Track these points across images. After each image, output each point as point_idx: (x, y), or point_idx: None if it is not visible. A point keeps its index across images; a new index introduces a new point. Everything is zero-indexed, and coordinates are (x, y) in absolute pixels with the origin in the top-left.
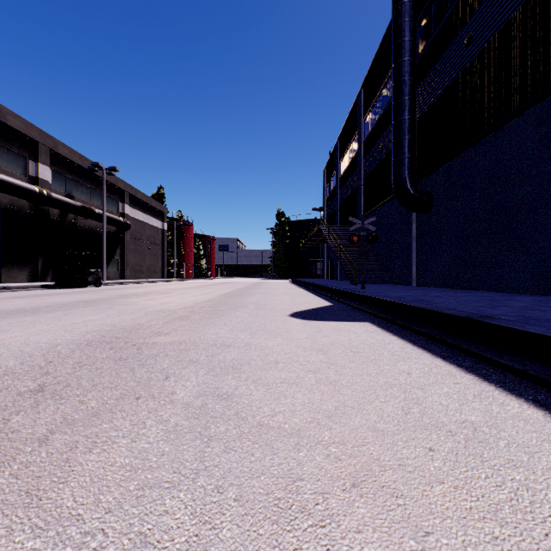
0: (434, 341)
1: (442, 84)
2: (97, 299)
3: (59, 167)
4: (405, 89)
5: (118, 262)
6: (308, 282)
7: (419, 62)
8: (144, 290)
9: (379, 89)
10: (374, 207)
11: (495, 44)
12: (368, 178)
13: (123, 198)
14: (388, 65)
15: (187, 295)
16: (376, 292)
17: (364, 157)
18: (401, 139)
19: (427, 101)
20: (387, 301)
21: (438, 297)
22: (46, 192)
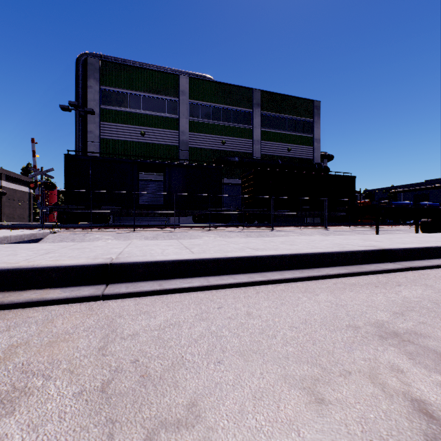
0: None
1: None
2: None
3: None
4: None
5: None
6: None
7: None
8: None
9: None
10: None
11: None
12: None
13: (1, 177)
14: None
15: None
16: None
17: None
18: None
19: None
20: None
21: None
22: None
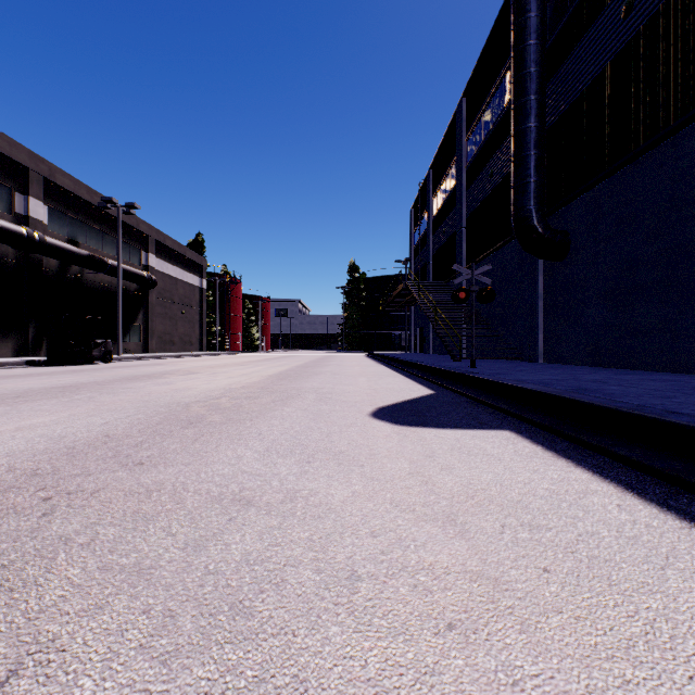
0: (674, 485)
1: (585, 76)
2: (87, 382)
3: (58, 203)
4: (531, 84)
5: (140, 330)
6: (392, 357)
7: (549, 50)
8: (166, 368)
9: (488, 95)
10: (481, 256)
11: (673, 5)
12: (472, 217)
13: (147, 246)
14: (502, 60)
15: (221, 377)
16: (497, 373)
17: (467, 190)
18: (525, 156)
19: (561, 102)
20: (530, 391)
21: (603, 382)
22: (38, 235)
